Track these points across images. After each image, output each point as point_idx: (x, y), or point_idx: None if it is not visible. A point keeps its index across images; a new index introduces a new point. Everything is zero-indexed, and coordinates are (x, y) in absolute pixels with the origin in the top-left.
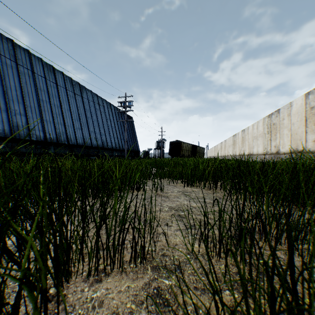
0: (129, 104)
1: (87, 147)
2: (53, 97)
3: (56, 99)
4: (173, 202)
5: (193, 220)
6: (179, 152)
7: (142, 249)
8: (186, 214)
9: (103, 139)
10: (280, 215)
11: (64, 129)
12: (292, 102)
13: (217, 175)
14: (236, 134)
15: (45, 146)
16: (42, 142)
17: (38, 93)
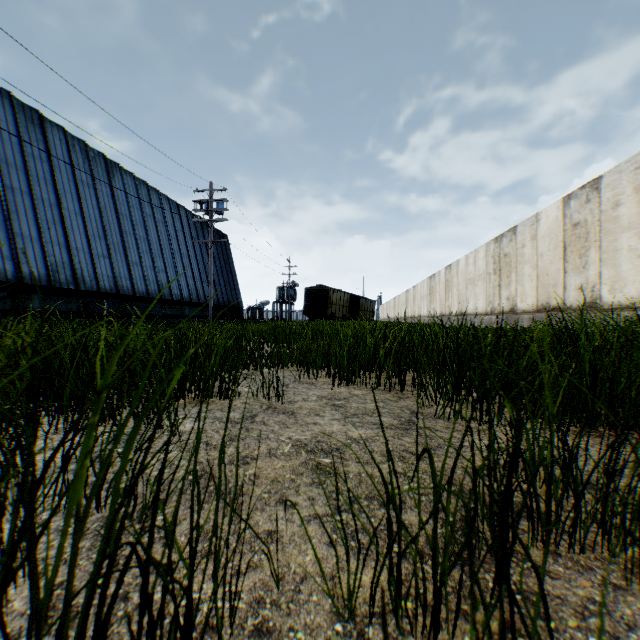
0: (218, 206)
1: (124, 297)
2: (40, 182)
3: (47, 188)
4: (306, 428)
5: (354, 516)
6: (325, 310)
7: (182, 633)
8: (336, 462)
9: (160, 280)
10: (565, 462)
11: (68, 255)
12: (540, 214)
13: (406, 360)
14: (434, 274)
15: (19, 295)
16: (10, 286)
17: (1, 172)
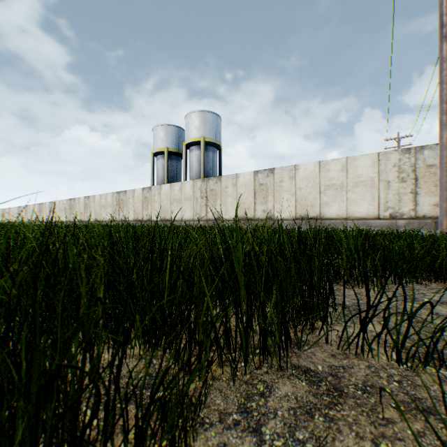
0: None
1: None
2: None
3: None
4: None
5: None
6: None
7: None
8: None
9: None
10: None
11: None
12: (81, 198)
13: None
14: (43, 203)
15: None
16: None
17: None
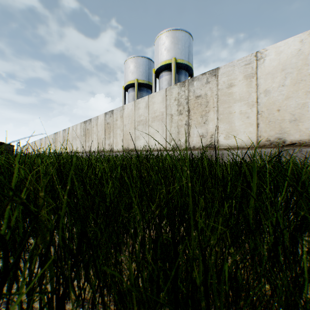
0: None
1: None
2: None
3: None
4: None
5: None
6: None
7: None
8: None
9: None
10: None
11: None
12: (61, 131)
13: None
14: (42, 138)
15: None
16: None
17: None
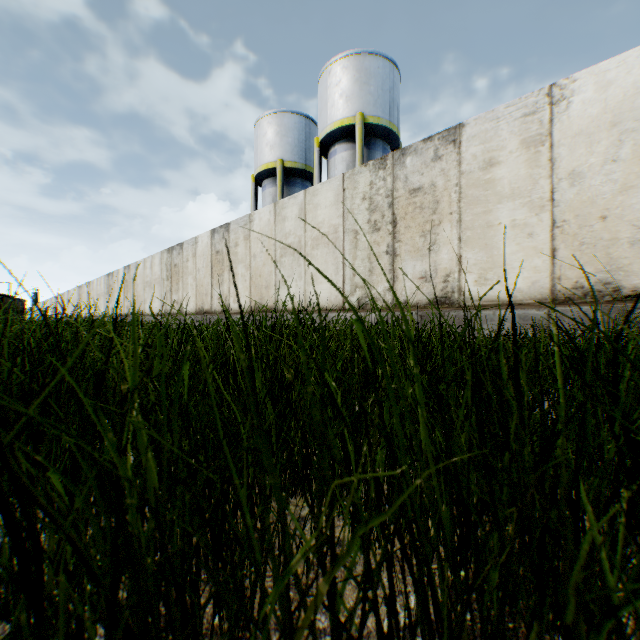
0: None
1: None
2: None
3: None
4: None
5: None
6: None
7: None
8: None
9: None
10: None
11: None
12: (120, 270)
13: None
14: (83, 286)
15: None
16: None
17: None
